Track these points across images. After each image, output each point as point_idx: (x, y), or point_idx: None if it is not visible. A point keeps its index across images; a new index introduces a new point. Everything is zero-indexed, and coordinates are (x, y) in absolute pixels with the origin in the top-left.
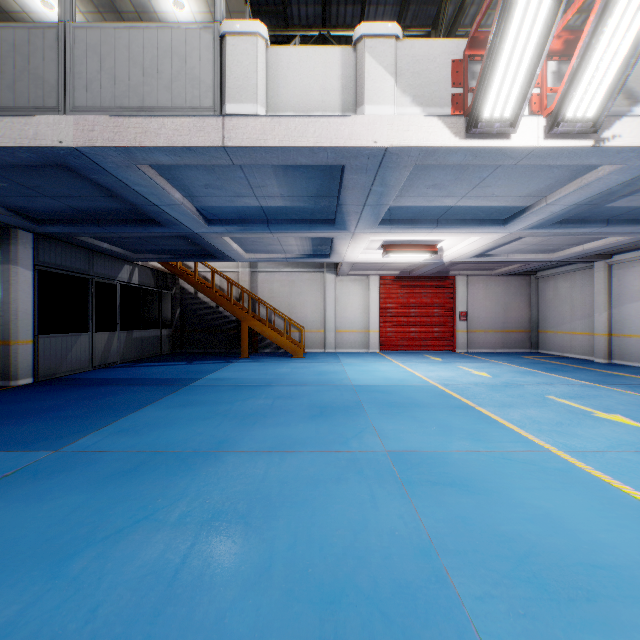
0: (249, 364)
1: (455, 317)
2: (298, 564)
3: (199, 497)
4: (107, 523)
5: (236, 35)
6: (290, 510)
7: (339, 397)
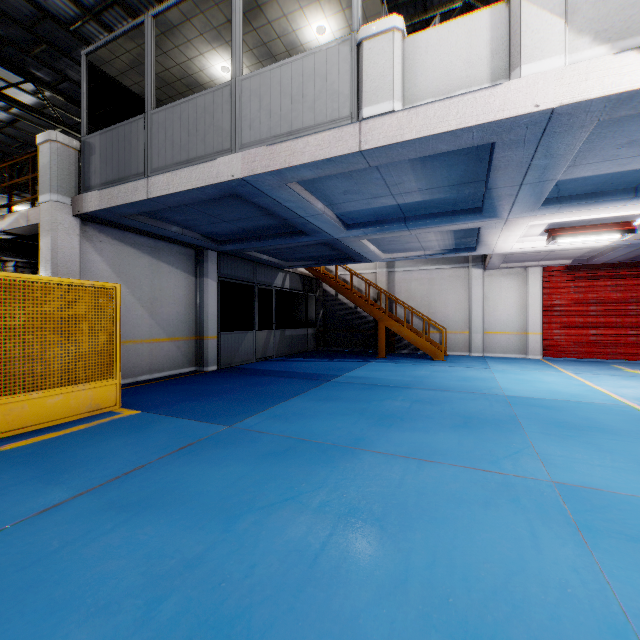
0: (386, 364)
1: None
2: (437, 588)
3: (337, 489)
4: (263, 495)
5: (372, 38)
6: (428, 525)
7: (487, 408)
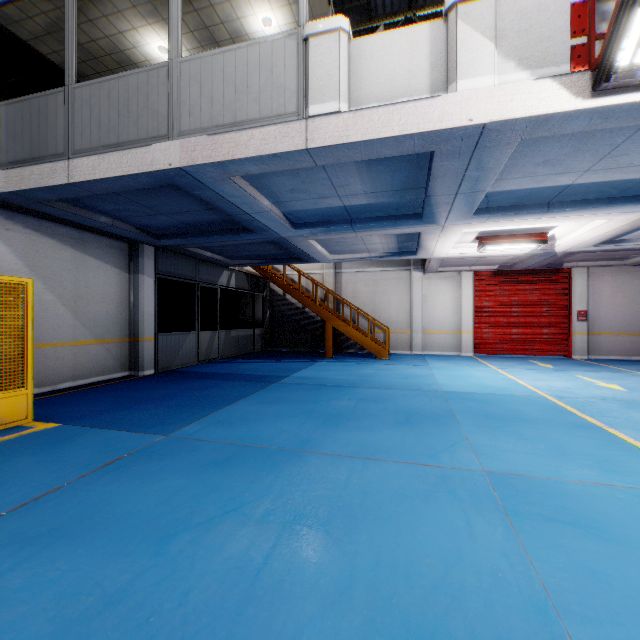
0: (333, 364)
1: (571, 317)
2: (381, 589)
3: (282, 496)
4: (201, 510)
5: (319, 35)
6: (372, 525)
7: (427, 404)
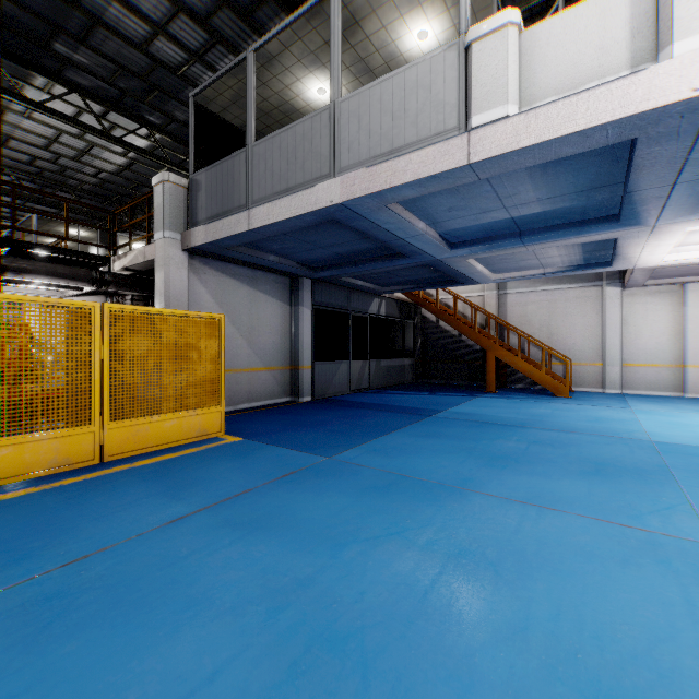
0: (496, 400)
1: None
2: (562, 641)
3: (445, 529)
4: (367, 527)
5: (483, 38)
6: (551, 576)
7: (627, 454)
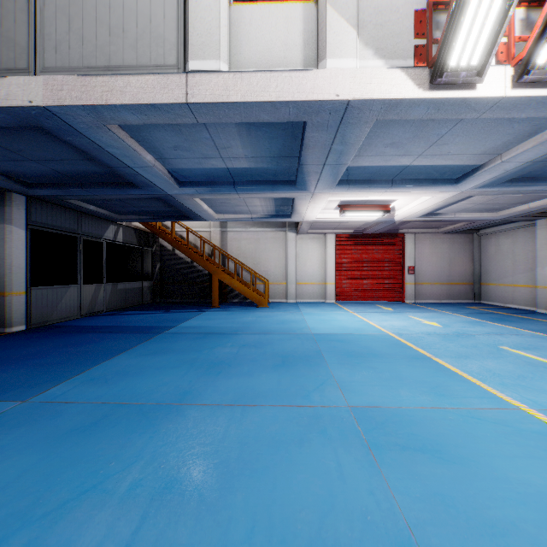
0: (219, 313)
1: (404, 271)
2: None
3: (154, 460)
4: (51, 493)
5: None
6: (249, 480)
7: (300, 346)
